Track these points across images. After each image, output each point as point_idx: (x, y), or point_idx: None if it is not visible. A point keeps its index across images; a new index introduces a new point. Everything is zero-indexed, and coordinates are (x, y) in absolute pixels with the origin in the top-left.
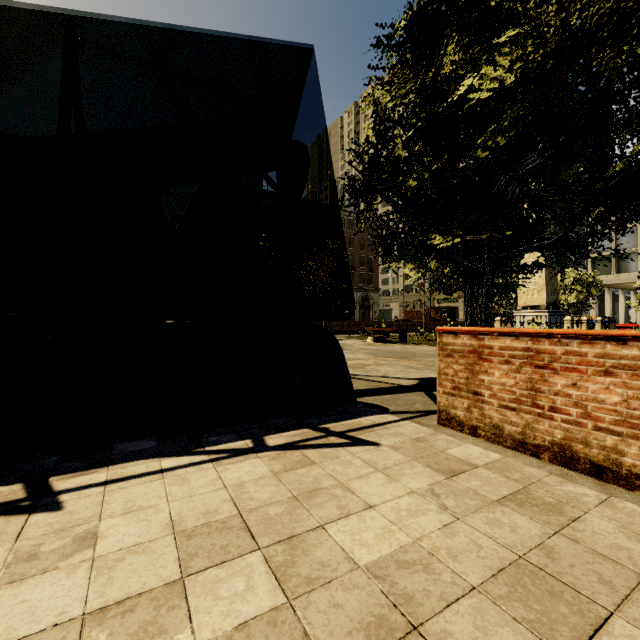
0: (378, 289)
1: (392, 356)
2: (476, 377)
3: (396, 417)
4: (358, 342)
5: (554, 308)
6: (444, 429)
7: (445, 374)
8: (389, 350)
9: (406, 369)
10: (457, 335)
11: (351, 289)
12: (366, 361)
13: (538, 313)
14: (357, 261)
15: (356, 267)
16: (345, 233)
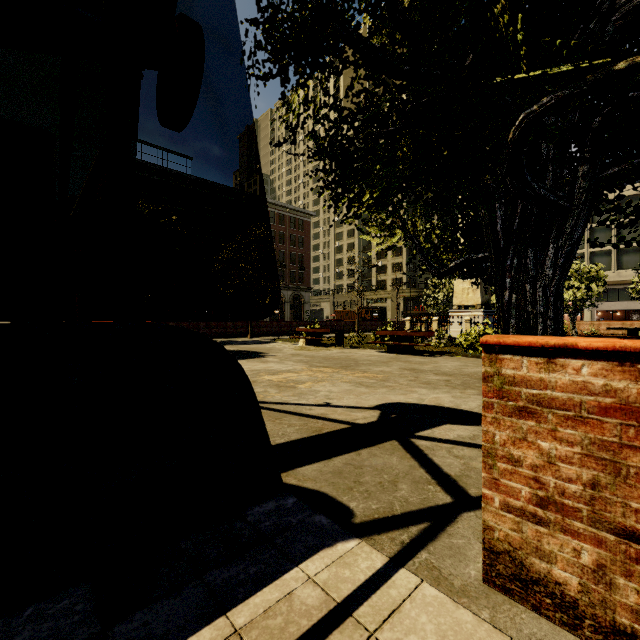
0: (309, 288)
1: (331, 365)
2: (633, 488)
3: (376, 553)
4: (289, 345)
5: (487, 308)
6: (515, 612)
7: (511, 460)
8: (326, 356)
9: (354, 387)
10: (554, 360)
11: (281, 287)
12: (299, 375)
13: (473, 313)
14: (288, 258)
15: (287, 264)
16: (275, 228)
